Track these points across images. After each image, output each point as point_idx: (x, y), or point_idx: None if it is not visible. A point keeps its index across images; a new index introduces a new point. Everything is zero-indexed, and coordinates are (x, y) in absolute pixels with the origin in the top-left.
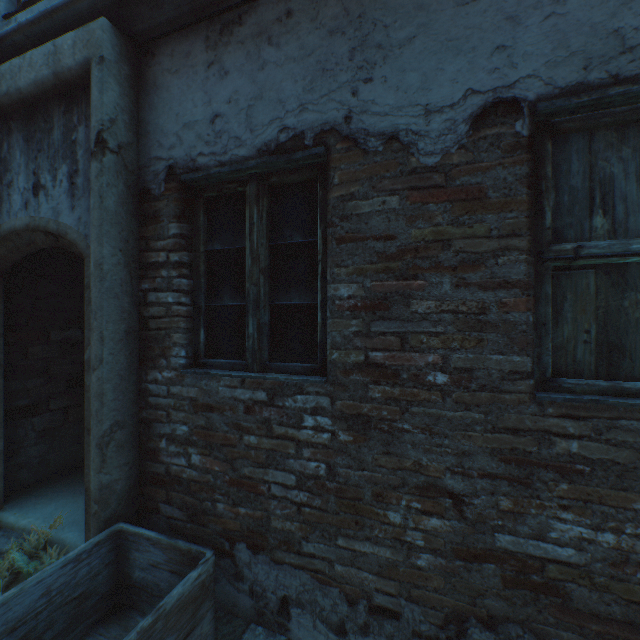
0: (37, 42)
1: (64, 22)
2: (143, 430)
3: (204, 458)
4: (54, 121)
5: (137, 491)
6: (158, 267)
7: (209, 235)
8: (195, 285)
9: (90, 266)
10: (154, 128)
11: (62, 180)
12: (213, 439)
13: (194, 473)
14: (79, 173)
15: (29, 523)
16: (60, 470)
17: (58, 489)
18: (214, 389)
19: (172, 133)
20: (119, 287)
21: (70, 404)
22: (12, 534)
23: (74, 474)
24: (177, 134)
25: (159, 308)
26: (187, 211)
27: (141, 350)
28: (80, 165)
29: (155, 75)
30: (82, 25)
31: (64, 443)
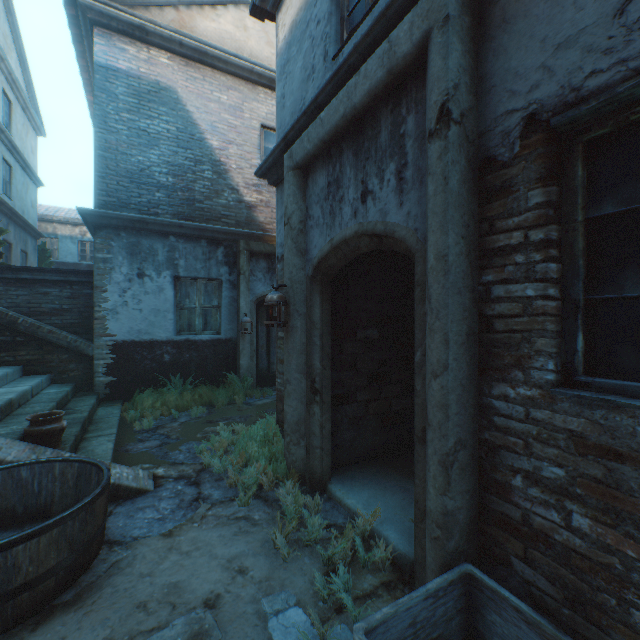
0: (367, 55)
1: (395, 14)
2: (484, 454)
3: (599, 527)
4: (380, 124)
5: (475, 526)
6: (508, 252)
7: (589, 196)
8: (565, 270)
9: (420, 262)
10: (501, 77)
11: (389, 179)
12: (620, 504)
13: (576, 541)
14: (407, 166)
15: (352, 504)
16: (362, 456)
17: (365, 476)
18: (623, 427)
19: (532, 69)
20: (460, 281)
21: (369, 397)
22: (340, 508)
23: (373, 464)
24: (542, 66)
25: (509, 304)
26: (555, 168)
27: (480, 356)
28: (408, 157)
29: (503, 9)
30: (413, 6)
31: (365, 433)
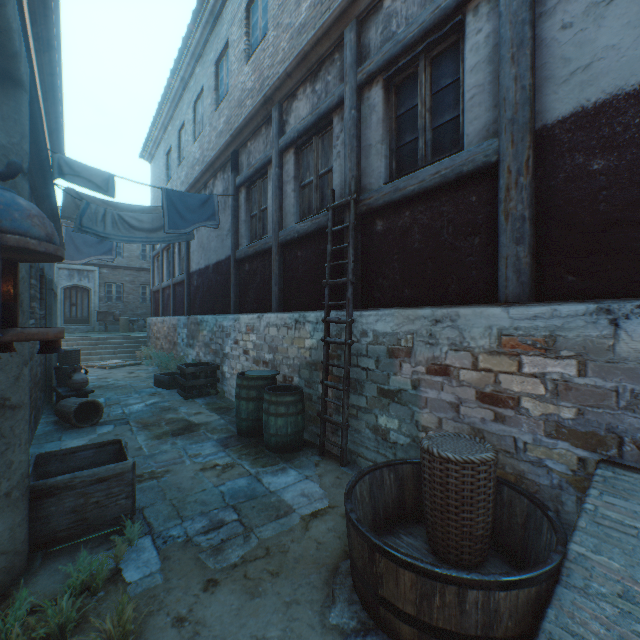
0: None
1: None
2: None
3: None
4: None
5: None
6: None
7: None
8: None
9: None
10: None
11: None
12: None
13: None
14: None
15: None
16: None
17: None
18: None
19: None
20: None
21: None
22: None
23: None
24: None
25: None
26: None
27: None
28: None
29: None
30: None
31: None
